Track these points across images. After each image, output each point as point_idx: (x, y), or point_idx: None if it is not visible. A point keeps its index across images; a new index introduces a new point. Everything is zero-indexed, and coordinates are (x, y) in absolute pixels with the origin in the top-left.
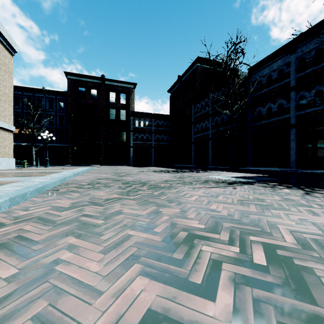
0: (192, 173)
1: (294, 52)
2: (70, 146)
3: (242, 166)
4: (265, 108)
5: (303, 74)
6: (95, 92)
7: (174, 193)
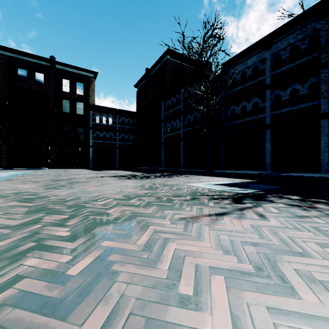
0: (165, 179)
1: (270, 48)
2: (4, 144)
3: (216, 169)
4: (239, 107)
5: (278, 72)
6: (42, 76)
7: (142, 260)
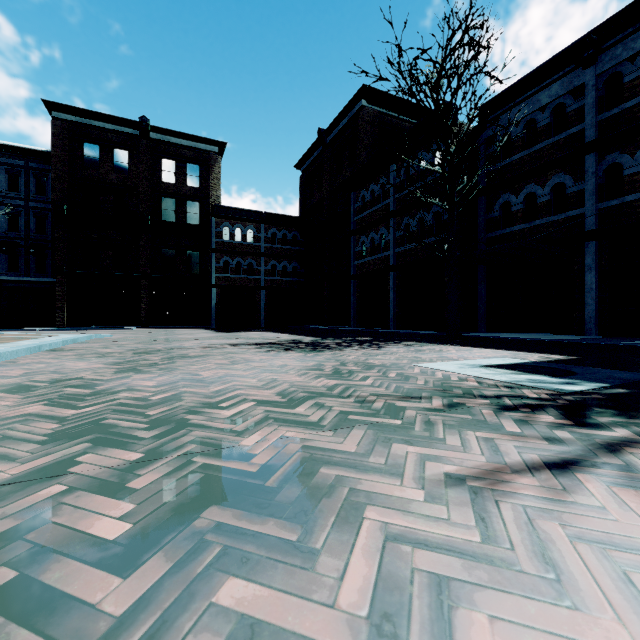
0: (364, 353)
1: (595, 61)
2: (60, 282)
3: (467, 329)
4: (519, 196)
5: (616, 113)
6: (125, 156)
7: None
